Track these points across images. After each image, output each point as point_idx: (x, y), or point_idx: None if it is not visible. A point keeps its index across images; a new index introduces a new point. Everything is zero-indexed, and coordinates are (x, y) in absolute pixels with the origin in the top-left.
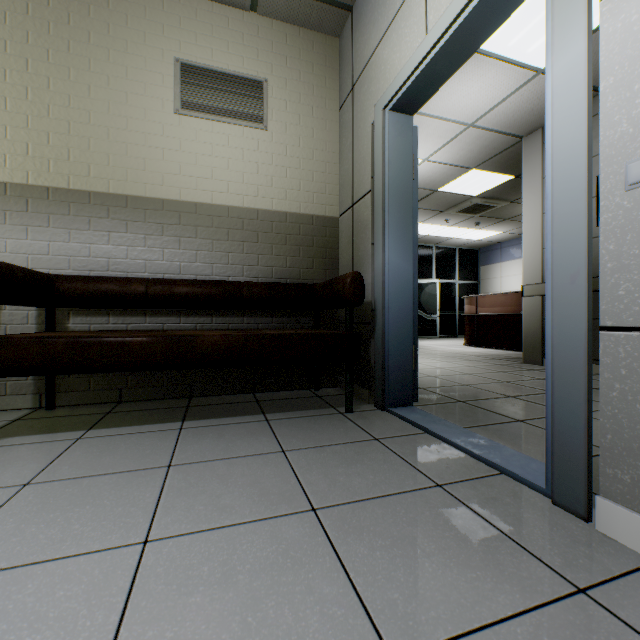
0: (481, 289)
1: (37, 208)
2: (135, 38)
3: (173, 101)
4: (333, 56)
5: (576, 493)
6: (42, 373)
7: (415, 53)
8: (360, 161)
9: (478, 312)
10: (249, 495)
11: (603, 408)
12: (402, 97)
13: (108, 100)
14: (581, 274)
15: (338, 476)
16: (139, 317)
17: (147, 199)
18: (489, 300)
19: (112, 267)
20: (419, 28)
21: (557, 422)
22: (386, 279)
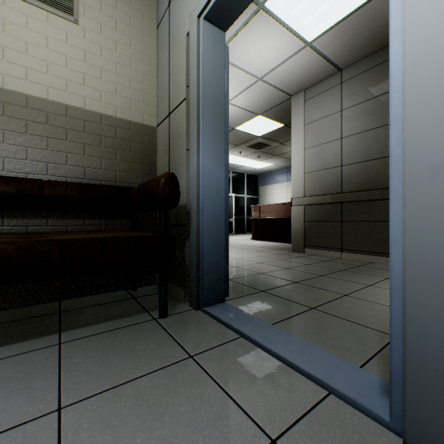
0: (260, 201)
1: None
2: None
3: None
4: None
5: (441, 440)
6: None
7: None
8: (176, 72)
9: (261, 216)
10: None
11: None
12: (216, 4)
13: None
14: None
15: None
16: None
17: None
18: (268, 208)
19: None
20: None
21: (411, 347)
22: (201, 182)
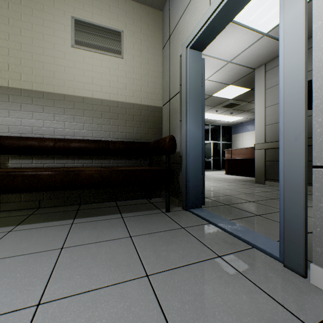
0: (233, 146)
1: None
2: (48, 3)
3: (70, 40)
4: (159, 20)
5: (298, 261)
6: None
7: (204, 16)
8: (173, 76)
9: (232, 157)
10: (108, 267)
11: (314, 213)
12: (196, 41)
13: (32, 37)
14: (301, 135)
15: (162, 252)
16: (50, 160)
17: (55, 94)
18: (237, 151)
19: (34, 132)
20: (206, 2)
21: (286, 220)
22: (187, 139)
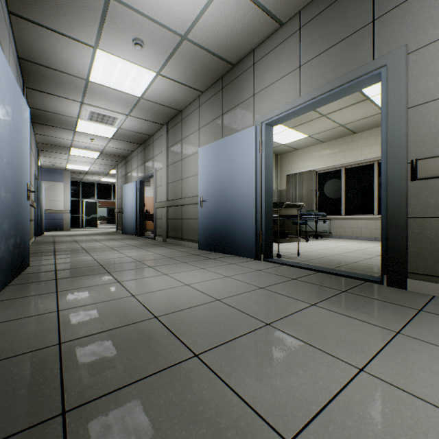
0: None
1: None
2: None
3: None
4: None
5: None
6: None
7: None
8: None
9: None
10: None
11: None
12: None
13: None
14: None
15: None
16: None
17: None
18: None
19: None
20: None
21: None
22: None
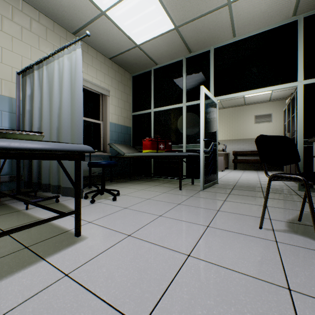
0: None
1: (233, 142)
2: (247, 114)
3: (253, 122)
4: None
5: None
6: (241, 163)
7: None
8: None
9: None
10: None
11: None
12: None
13: (243, 125)
14: None
15: None
16: (248, 157)
17: (249, 138)
18: None
19: (243, 149)
20: None
21: None
22: None
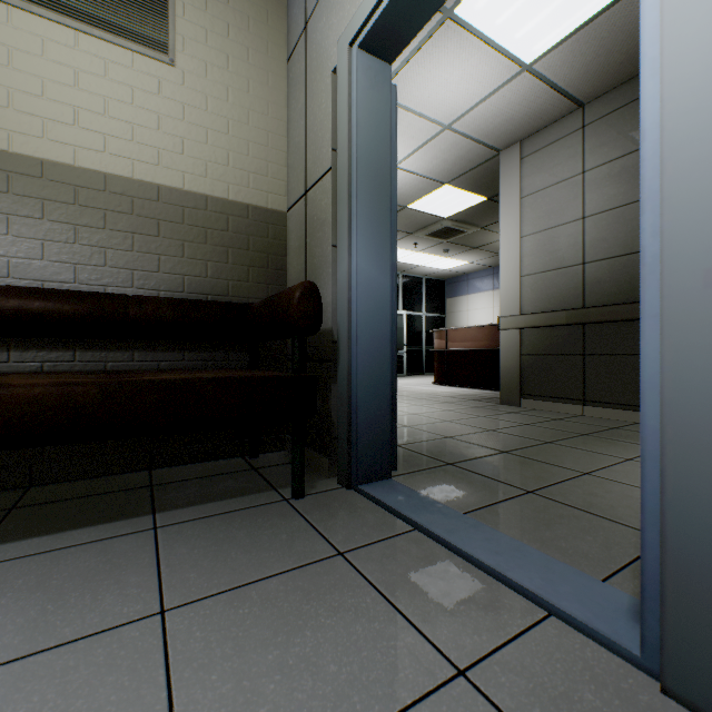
0: (448, 323)
1: None
2: None
3: None
4: None
5: None
6: None
7: None
8: (316, 128)
9: (449, 347)
10: None
11: None
12: (377, 24)
13: None
14: None
15: (265, 680)
16: None
17: None
18: (460, 334)
19: None
20: None
21: (673, 544)
22: (354, 296)
